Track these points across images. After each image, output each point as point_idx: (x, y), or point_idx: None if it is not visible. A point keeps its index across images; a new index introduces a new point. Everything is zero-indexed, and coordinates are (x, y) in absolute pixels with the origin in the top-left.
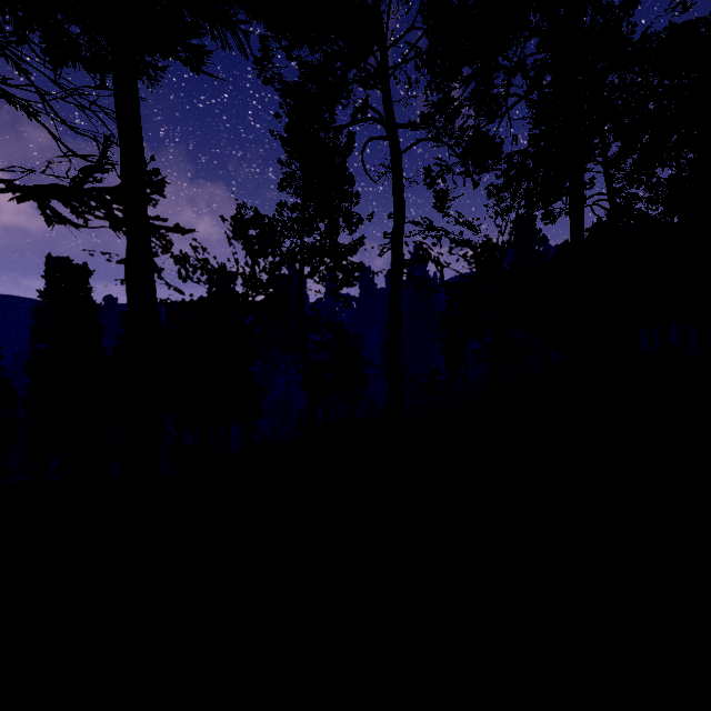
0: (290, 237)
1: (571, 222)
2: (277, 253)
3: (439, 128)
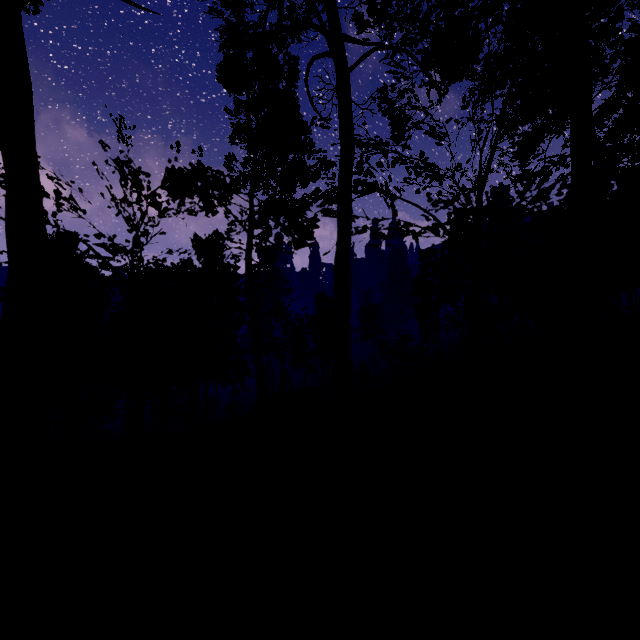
0: (237, 191)
1: (573, 147)
2: (172, 188)
3: (392, 19)
